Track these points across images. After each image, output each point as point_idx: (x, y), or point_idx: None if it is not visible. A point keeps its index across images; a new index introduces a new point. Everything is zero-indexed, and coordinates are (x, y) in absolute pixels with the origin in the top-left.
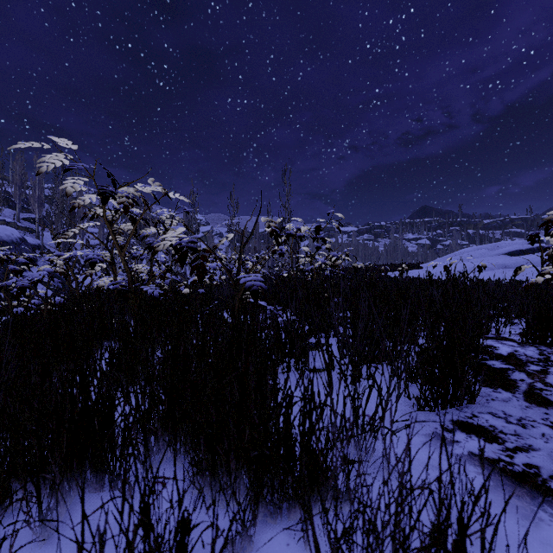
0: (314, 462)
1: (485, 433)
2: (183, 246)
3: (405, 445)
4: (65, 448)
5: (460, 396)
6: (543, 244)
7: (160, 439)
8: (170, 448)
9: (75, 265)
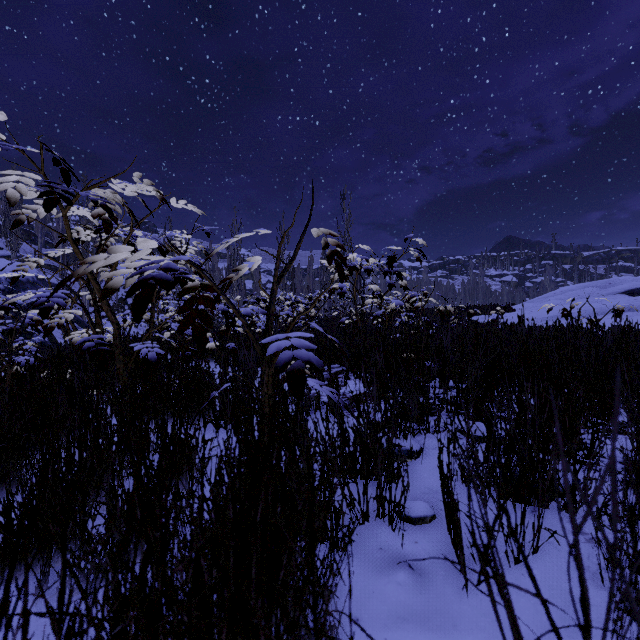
0: None
1: None
2: (147, 278)
3: None
4: None
5: None
6: None
7: None
8: None
9: None
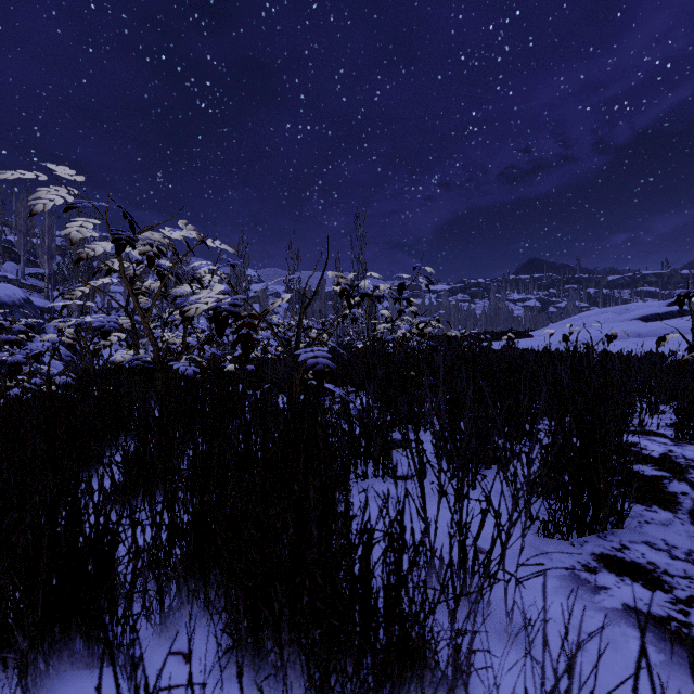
0: (407, 634)
1: (642, 574)
2: (222, 311)
3: (561, 637)
4: (40, 608)
5: (603, 518)
6: (686, 307)
7: (183, 587)
8: (198, 599)
9: (94, 333)
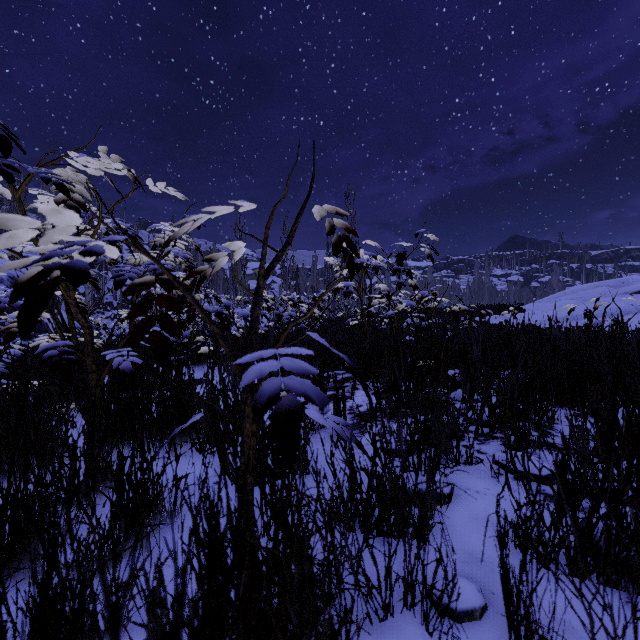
0: None
1: None
2: (51, 266)
3: None
4: None
5: None
6: None
7: None
8: None
9: (106, 308)
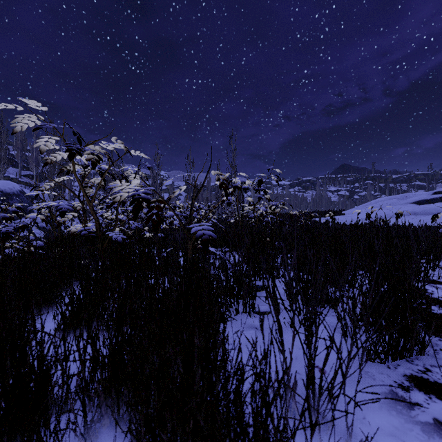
0: None
1: None
2: (137, 197)
3: None
4: None
5: (410, 347)
6: None
7: (102, 403)
8: (113, 412)
9: None
